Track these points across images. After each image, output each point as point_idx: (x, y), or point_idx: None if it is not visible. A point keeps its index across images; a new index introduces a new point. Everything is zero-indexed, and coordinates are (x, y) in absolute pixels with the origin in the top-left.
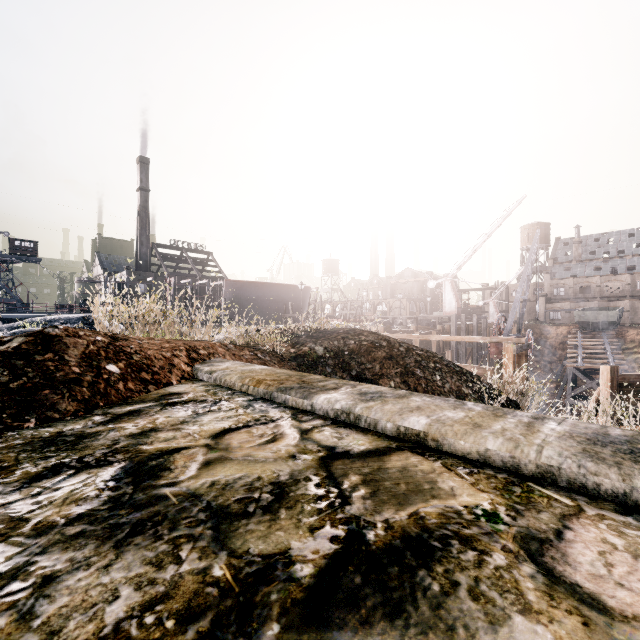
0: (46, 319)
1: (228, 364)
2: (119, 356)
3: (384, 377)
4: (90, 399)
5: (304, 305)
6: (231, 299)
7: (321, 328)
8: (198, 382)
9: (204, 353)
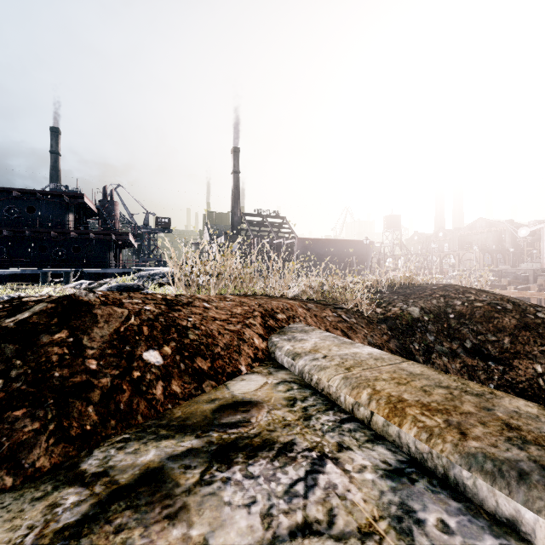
0: (150, 273)
1: (315, 338)
2: (168, 330)
3: (521, 355)
4: (94, 423)
5: (368, 259)
6: (302, 255)
7: (405, 283)
8: (276, 371)
9: (282, 316)
